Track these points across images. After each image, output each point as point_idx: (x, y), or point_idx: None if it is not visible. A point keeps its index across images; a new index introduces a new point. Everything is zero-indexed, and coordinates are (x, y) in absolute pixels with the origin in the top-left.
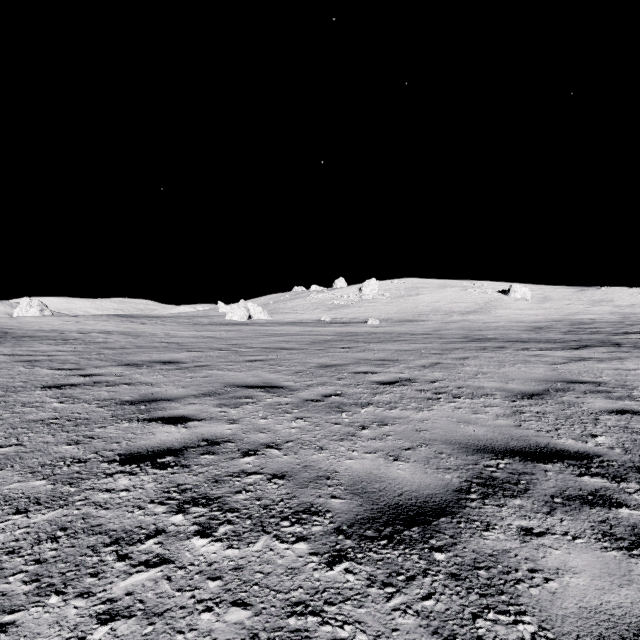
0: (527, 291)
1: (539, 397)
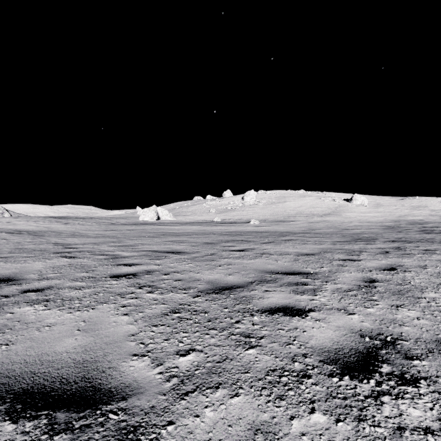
0: (365, 199)
1: None
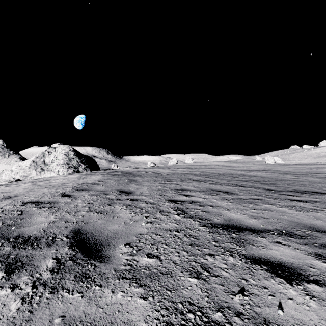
0: None
1: None
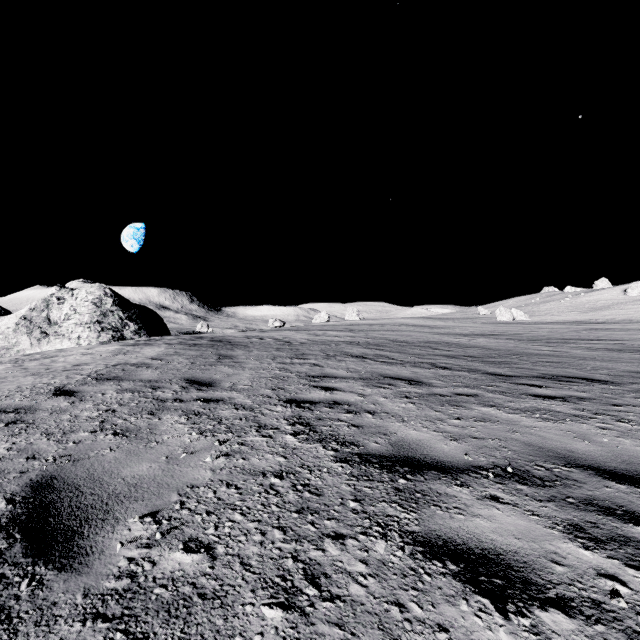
0: None
1: (635, 338)
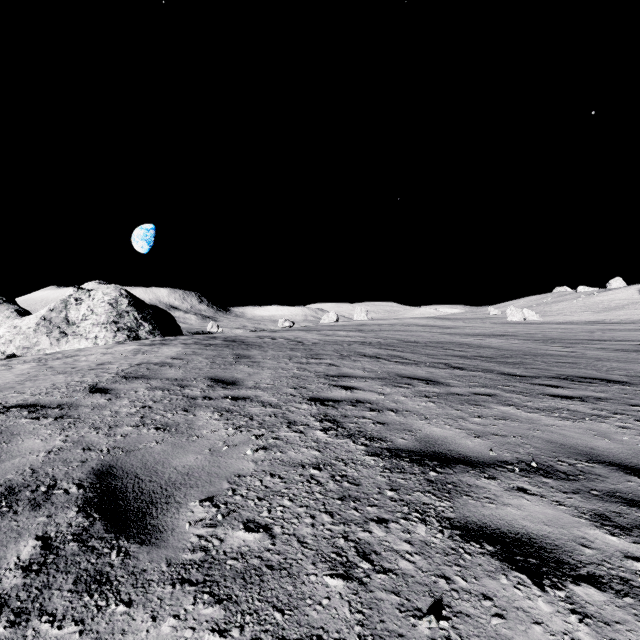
0: None
1: None
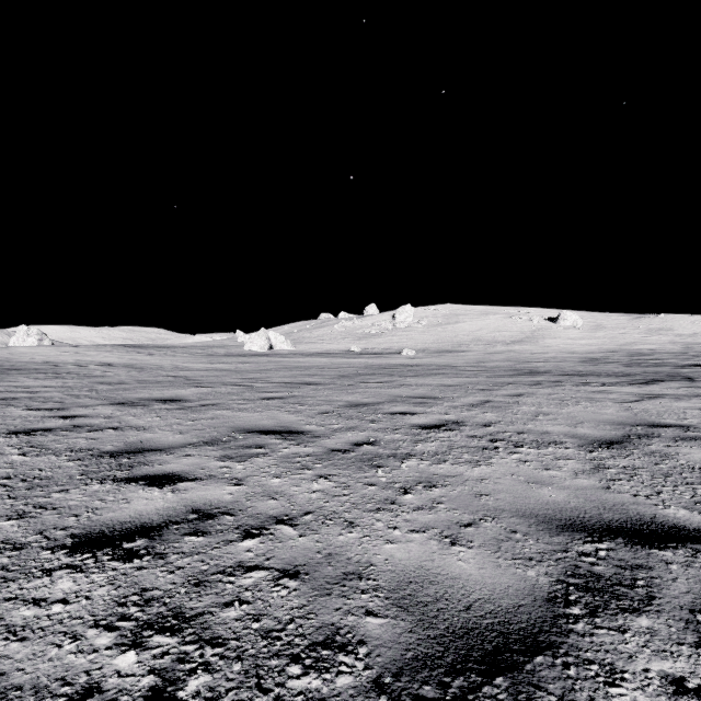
0: (578, 318)
1: (620, 446)
